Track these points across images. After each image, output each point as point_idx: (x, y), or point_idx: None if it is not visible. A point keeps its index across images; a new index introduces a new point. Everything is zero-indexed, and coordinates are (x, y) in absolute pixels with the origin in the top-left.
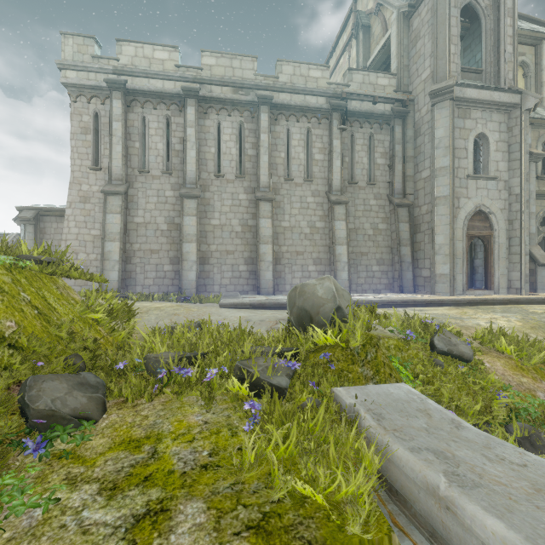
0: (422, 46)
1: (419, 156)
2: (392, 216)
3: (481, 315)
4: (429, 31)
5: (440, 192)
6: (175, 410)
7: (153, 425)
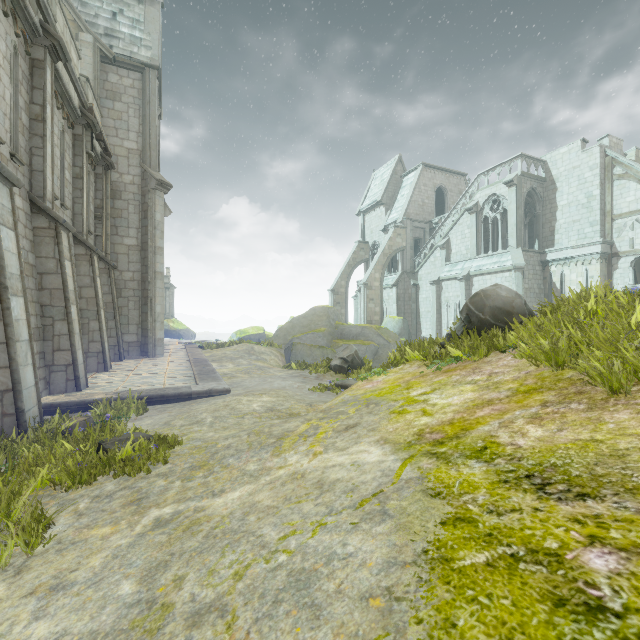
0: (126, 113)
1: (120, 219)
2: (105, 276)
3: (242, 362)
4: (136, 109)
5: (159, 268)
6: None
7: None
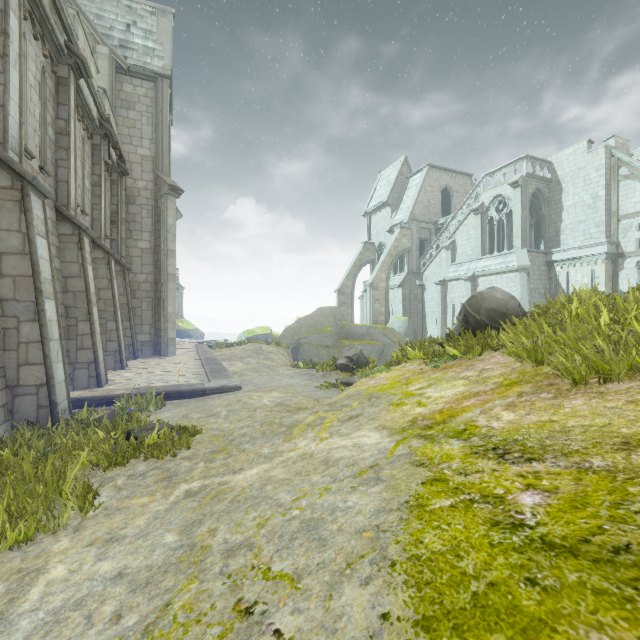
0: (139, 121)
1: (134, 223)
2: (120, 278)
3: (251, 361)
4: (149, 117)
5: (171, 270)
6: None
7: None
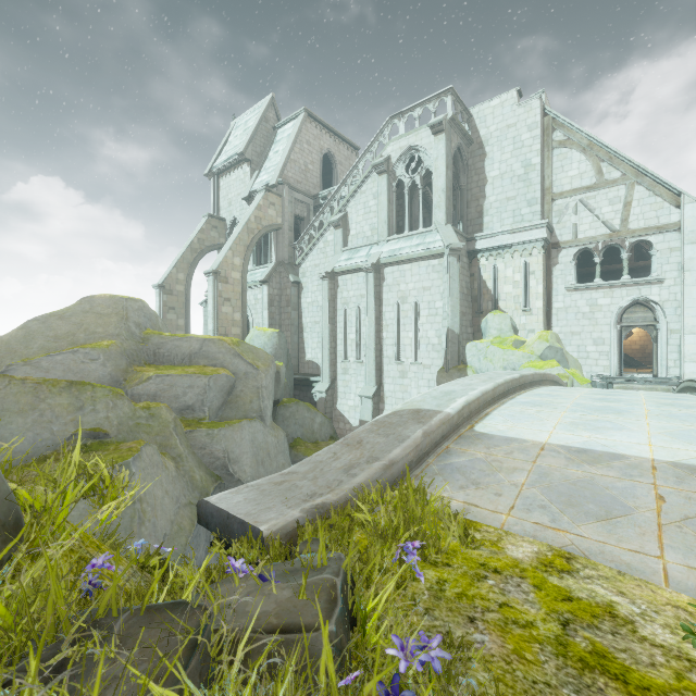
0: None
1: None
2: None
3: None
4: None
5: None
6: (529, 695)
7: (582, 687)
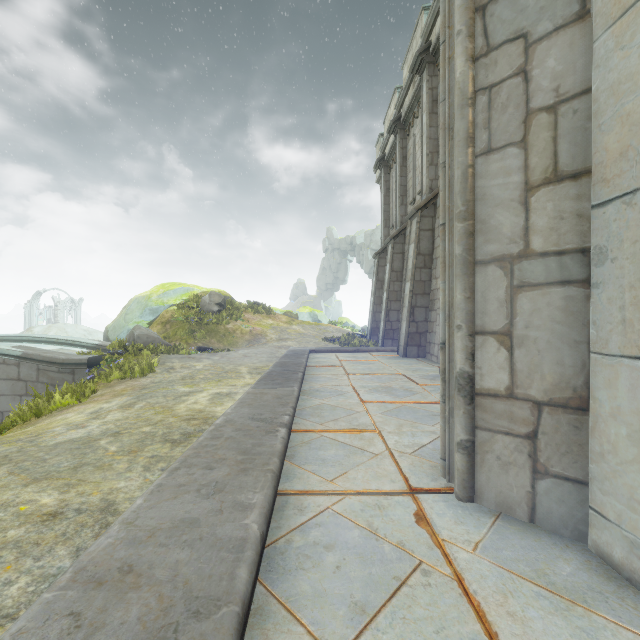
0: None
1: None
2: None
3: (124, 415)
4: None
5: None
6: None
7: None
